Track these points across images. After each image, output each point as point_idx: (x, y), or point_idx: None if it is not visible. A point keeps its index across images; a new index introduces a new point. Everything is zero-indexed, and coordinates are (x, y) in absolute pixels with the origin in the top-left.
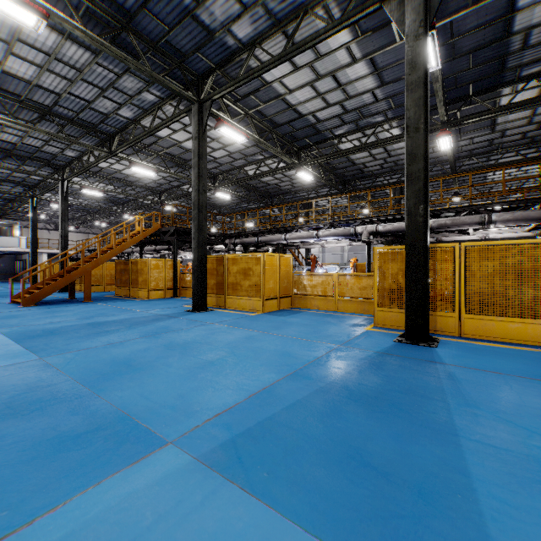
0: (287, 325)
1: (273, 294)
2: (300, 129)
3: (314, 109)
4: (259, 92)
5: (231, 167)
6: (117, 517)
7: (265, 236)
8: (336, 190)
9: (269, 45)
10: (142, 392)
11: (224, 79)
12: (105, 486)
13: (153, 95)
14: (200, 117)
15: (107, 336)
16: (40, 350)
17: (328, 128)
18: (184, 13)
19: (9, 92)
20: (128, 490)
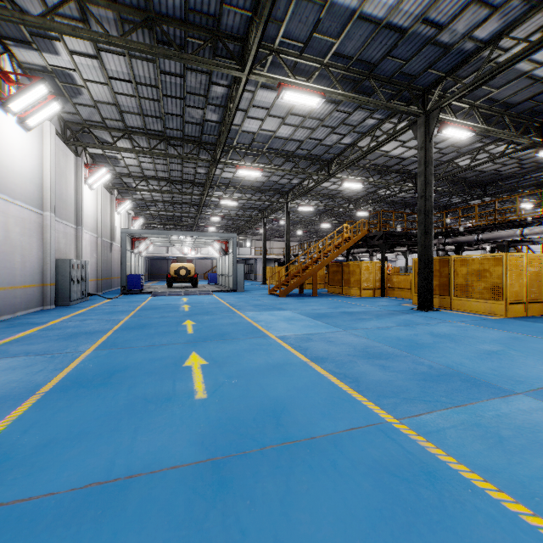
0: None
1: (517, 298)
2: None
3: None
4: (494, 79)
5: (436, 163)
6: (523, 417)
7: (488, 233)
8: None
9: (519, 29)
10: (452, 361)
11: (452, 82)
12: (494, 402)
13: (374, 119)
14: (426, 127)
15: (369, 322)
16: (336, 325)
17: None
18: (424, 43)
19: (272, 149)
20: (515, 408)
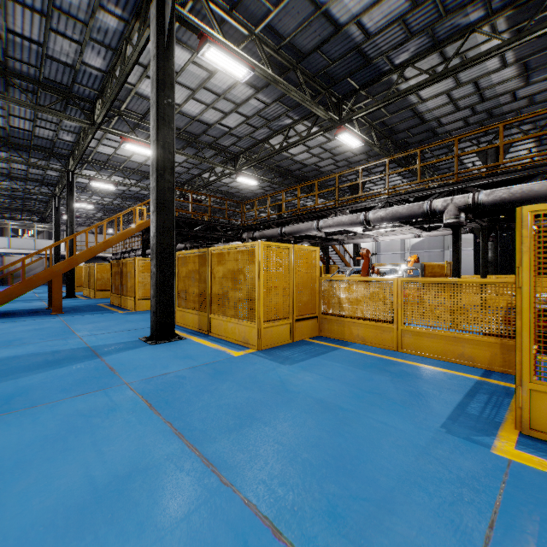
0: (276, 408)
1: (280, 315)
2: (338, 59)
3: (358, 9)
4: None
5: (253, 142)
6: None
7: (290, 225)
8: (395, 169)
9: None
10: None
11: None
12: None
13: (111, 15)
14: (160, 20)
15: None
16: None
17: (383, 52)
18: None
19: None
20: None
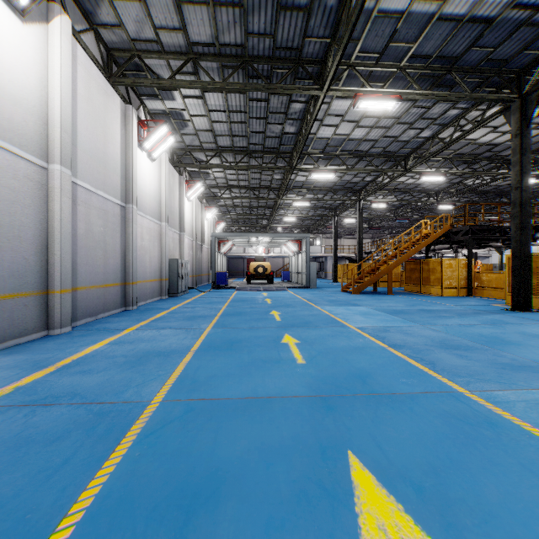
0: None
1: None
2: None
3: None
4: None
5: None
6: None
7: None
8: None
9: None
10: None
11: None
12: None
13: (458, 109)
14: (522, 112)
15: (450, 320)
16: (413, 321)
17: None
18: (516, 27)
19: (346, 151)
20: None
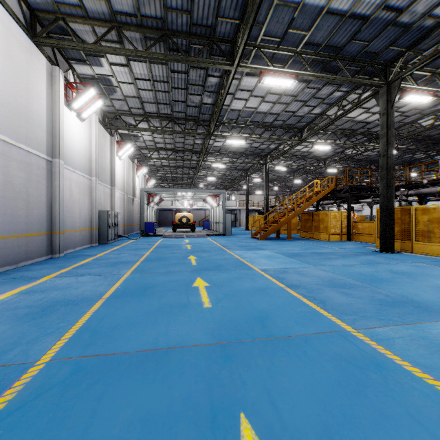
0: None
1: None
2: None
3: None
4: None
5: (399, 125)
6: None
7: None
8: None
9: None
10: (407, 292)
11: (412, 54)
12: None
13: (341, 92)
14: (388, 95)
15: (336, 261)
16: (307, 262)
17: None
18: (385, 26)
19: (254, 122)
20: None
